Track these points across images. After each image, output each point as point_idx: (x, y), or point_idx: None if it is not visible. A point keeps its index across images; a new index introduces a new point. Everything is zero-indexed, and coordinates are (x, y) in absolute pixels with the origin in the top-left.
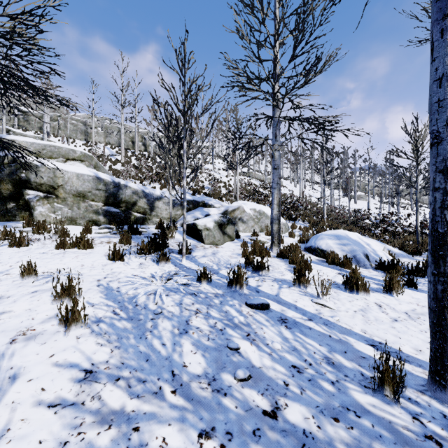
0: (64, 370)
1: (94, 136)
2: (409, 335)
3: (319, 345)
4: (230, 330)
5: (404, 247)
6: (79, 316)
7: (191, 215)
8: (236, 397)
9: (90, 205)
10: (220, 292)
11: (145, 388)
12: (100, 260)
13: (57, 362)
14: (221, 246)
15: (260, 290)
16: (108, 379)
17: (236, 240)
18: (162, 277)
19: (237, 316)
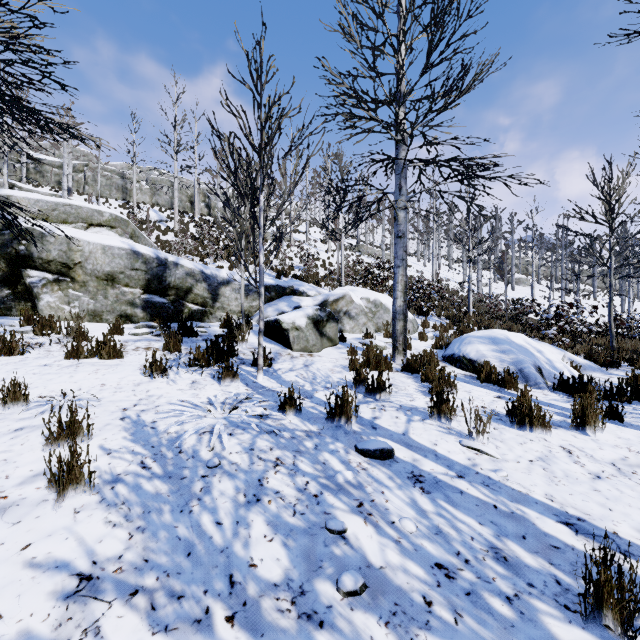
0: (43, 575)
1: (136, 193)
2: (625, 505)
3: (479, 524)
4: (331, 495)
5: (593, 355)
6: (81, 474)
7: (273, 308)
8: (341, 631)
9: (123, 292)
10: (315, 429)
11: (180, 612)
12: (131, 377)
13: (33, 560)
14: (318, 354)
15: (377, 426)
16: (117, 592)
17: (340, 345)
18: (224, 404)
19: (342, 471)
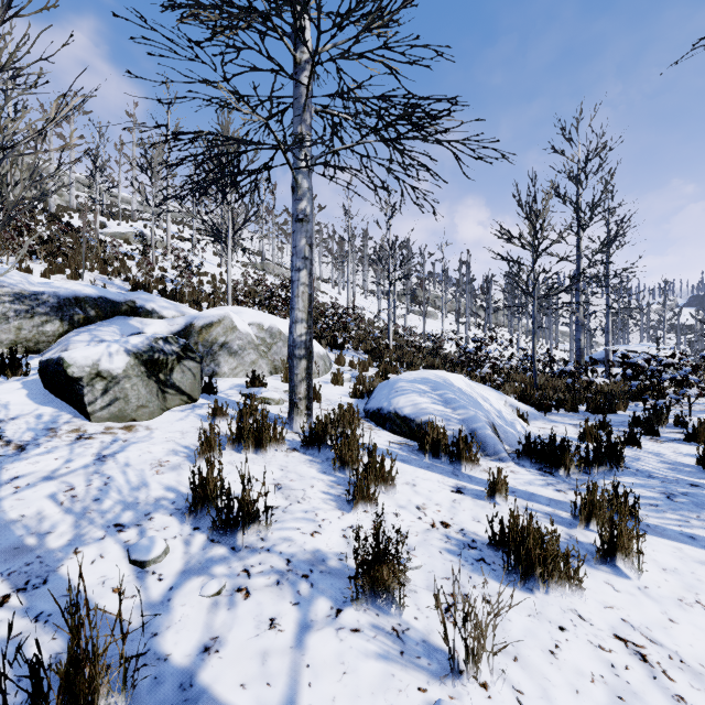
0: None
1: None
2: None
3: None
4: None
5: (526, 397)
6: None
7: (87, 336)
8: None
9: None
10: None
11: None
12: None
13: None
14: (146, 425)
15: (201, 703)
16: None
17: (203, 400)
18: None
19: None
